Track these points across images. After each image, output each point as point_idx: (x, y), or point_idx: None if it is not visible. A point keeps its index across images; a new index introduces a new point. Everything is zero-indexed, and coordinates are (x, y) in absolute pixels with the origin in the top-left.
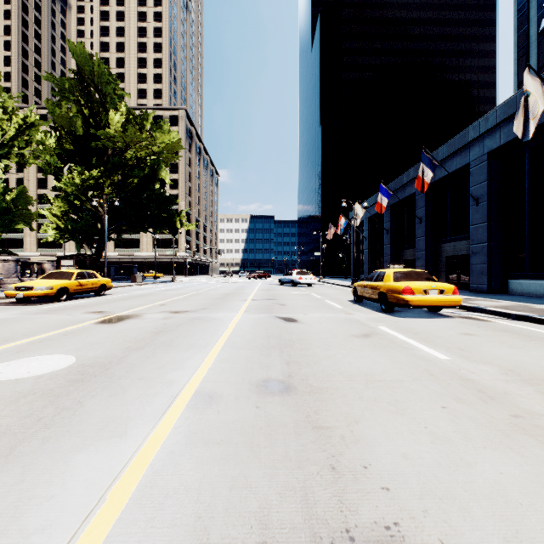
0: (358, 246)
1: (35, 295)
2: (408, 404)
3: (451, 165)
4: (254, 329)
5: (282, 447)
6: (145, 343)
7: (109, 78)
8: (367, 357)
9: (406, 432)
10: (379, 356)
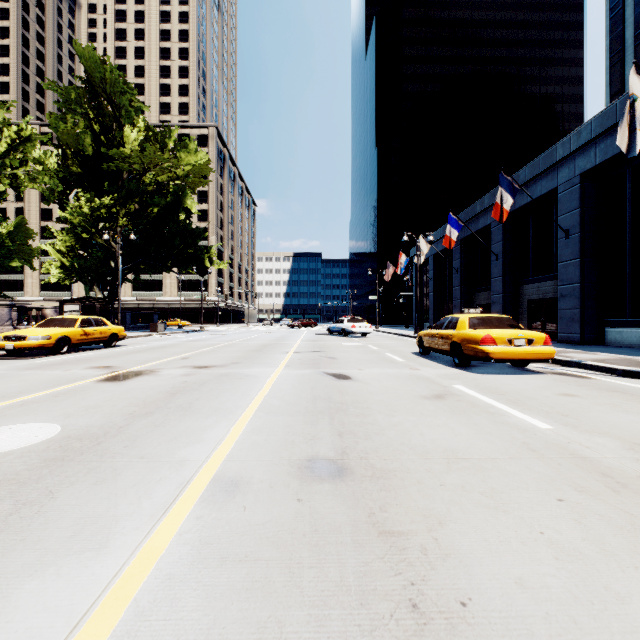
0: (421, 289)
1: (28, 346)
2: (510, 494)
3: (535, 190)
4: (297, 388)
5: (335, 567)
6: (156, 407)
7: (123, 87)
8: (444, 426)
9: (515, 540)
10: (459, 424)
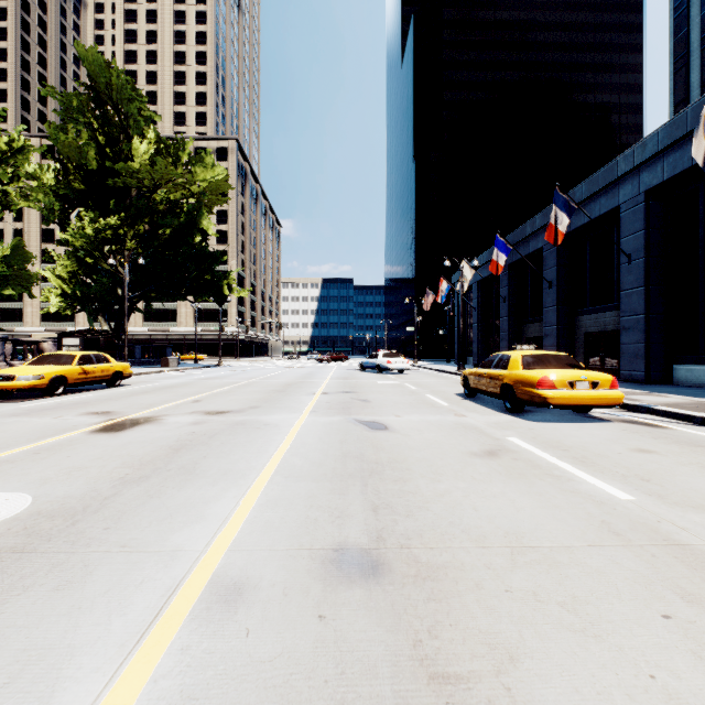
0: (464, 320)
1: (17, 387)
2: (598, 607)
3: (593, 209)
4: (323, 442)
5: None
6: (154, 469)
7: (131, 93)
8: (502, 496)
9: (618, 691)
10: (520, 494)
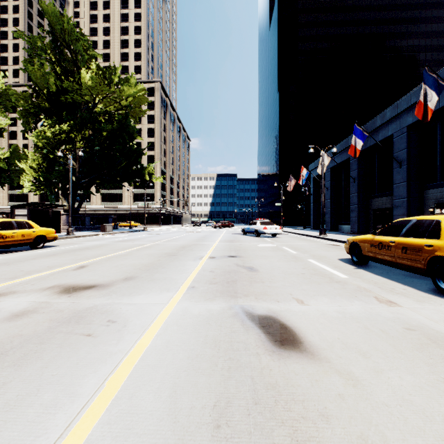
0: (318, 197)
1: None
2: None
3: None
4: (174, 419)
5: None
6: None
7: (77, 35)
8: None
9: None
10: None
